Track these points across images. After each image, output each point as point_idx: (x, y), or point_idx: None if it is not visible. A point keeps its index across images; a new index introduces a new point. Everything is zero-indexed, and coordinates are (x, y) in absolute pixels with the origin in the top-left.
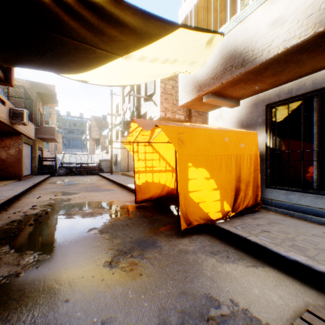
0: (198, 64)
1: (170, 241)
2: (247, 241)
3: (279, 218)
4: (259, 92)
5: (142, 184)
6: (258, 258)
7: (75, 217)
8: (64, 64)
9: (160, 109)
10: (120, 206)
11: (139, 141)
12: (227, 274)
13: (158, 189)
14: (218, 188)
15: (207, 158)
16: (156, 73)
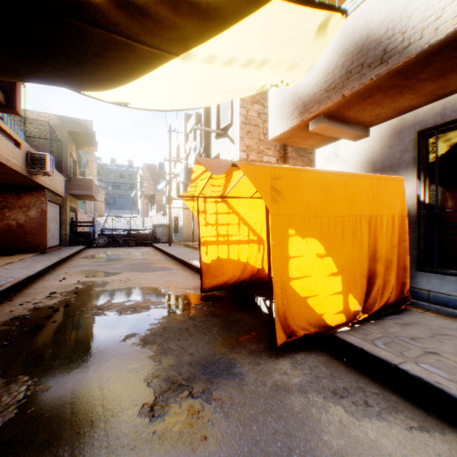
0: (302, 68)
1: (257, 364)
2: (400, 373)
3: (447, 325)
4: (405, 111)
5: (212, 261)
6: (425, 410)
7: (108, 313)
8: (88, 73)
9: (239, 148)
10: (177, 296)
11: (207, 196)
12: (372, 448)
13: (236, 269)
14: (338, 272)
15: (321, 220)
16: (234, 88)
